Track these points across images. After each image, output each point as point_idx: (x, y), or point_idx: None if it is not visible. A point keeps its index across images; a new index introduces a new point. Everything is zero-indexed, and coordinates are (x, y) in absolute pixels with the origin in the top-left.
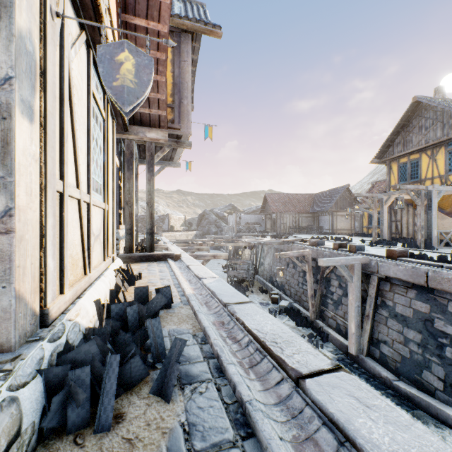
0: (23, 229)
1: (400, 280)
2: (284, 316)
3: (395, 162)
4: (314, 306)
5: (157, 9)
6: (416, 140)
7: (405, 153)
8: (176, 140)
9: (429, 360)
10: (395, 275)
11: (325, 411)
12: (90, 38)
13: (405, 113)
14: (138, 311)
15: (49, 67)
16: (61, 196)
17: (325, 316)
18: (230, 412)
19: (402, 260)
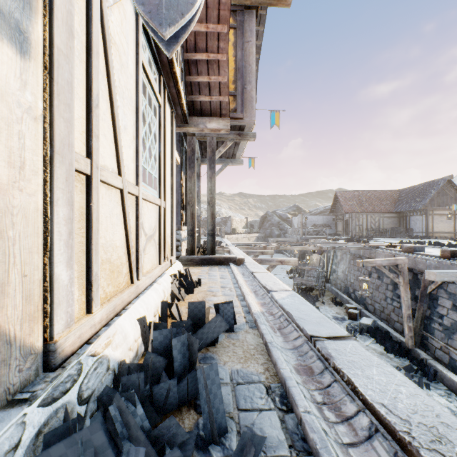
0: (1, 221)
1: None
2: (366, 336)
3: None
4: (412, 330)
5: None
6: None
7: None
8: (239, 133)
9: None
10: None
11: None
12: None
13: None
14: (188, 343)
15: None
16: (88, 180)
17: (429, 344)
18: None
19: None
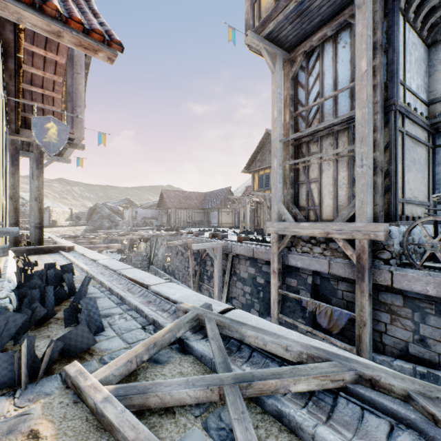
0: None
1: (242, 255)
2: None
3: (257, 173)
4: (195, 283)
5: (56, 45)
6: (268, 160)
7: (262, 168)
8: (69, 142)
9: (254, 302)
10: (240, 253)
11: (155, 292)
12: (5, 82)
13: (261, 139)
14: (55, 273)
15: (0, 128)
16: None
17: (202, 289)
18: (115, 302)
19: (245, 242)
